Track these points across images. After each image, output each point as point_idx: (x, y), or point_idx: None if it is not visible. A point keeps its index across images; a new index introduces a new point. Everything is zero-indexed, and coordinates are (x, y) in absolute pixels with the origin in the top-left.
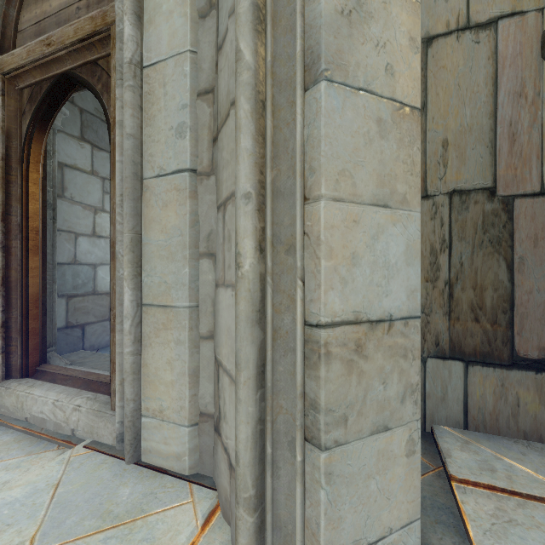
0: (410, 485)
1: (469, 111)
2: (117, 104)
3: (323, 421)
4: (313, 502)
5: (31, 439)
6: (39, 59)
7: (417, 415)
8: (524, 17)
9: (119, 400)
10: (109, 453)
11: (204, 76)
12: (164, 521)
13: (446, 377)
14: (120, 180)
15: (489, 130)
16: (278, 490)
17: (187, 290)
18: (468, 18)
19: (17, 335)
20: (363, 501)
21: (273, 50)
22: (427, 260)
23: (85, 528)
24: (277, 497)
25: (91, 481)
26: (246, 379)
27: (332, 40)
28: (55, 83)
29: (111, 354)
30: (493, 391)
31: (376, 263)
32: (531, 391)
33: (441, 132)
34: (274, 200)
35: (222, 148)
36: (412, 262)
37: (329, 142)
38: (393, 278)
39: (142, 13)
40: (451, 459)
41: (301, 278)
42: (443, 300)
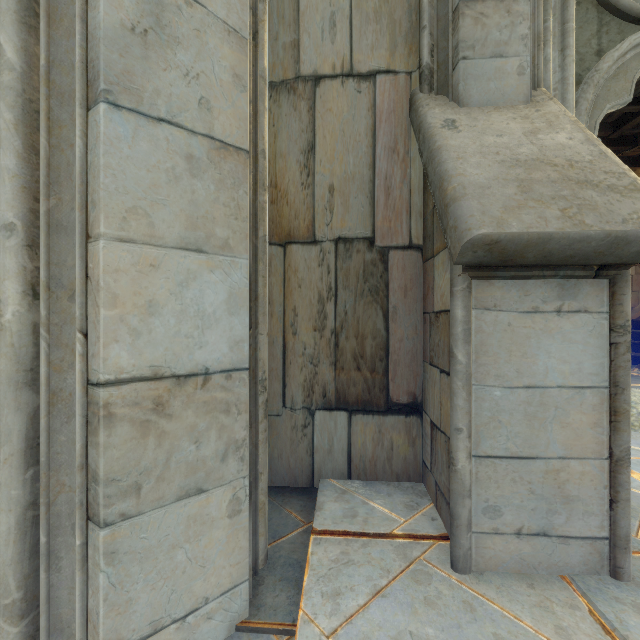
0: (235, 547)
1: (352, 159)
2: None
3: (102, 493)
4: (95, 590)
5: None
6: None
7: (244, 472)
8: (397, 77)
9: None
10: None
11: None
12: None
13: (333, 429)
14: None
15: (369, 181)
16: (58, 586)
17: None
18: (352, 65)
19: None
20: (165, 576)
21: (51, 53)
22: (315, 308)
23: None
24: (57, 594)
25: None
26: (8, 456)
27: (117, 58)
28: None
29: None
30: (372, 438)
31: (186, 312)
32: (402, 434)
33: (328, 176)
34: (52, 235)
35: None
36: (237, 311)
37: (113, 174)
38: (211, 328)
39: None
40: (321, 512)
41: (80, 330)
42: (330, 349)
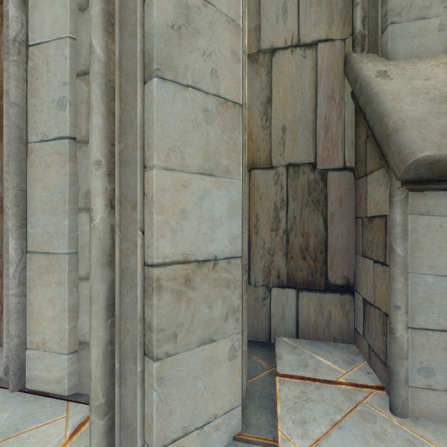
0: (232, 381)
1: (299, 106)
2: (4, 75)
3: (155, 338)
4: (149, 402)
5: None
6: None
7: (238, 329)
8: (334, 43)
9: (6, 337)
10: None
11: (83, 59)
12: (36, 436)
13: (284, 301)
14: (7, 143)
15: (312, 121)
16: (125, 397)
17: (67, 239)
18: (299, 38)
19: None
20: (191, 397)
21: (121, 48)
22: (271, 214)
23: None
24: (124, 402)
25: None
26: (97, 310)
27: (163, 47)
28: None
29: (1, 297)
30: (314, 309)
31: (203, 217)
32: (338, 307)
33: (281, 120)
34: (122, 167)
35: None
36: (234, 217)
37: (161, 125)
38: (218, 228)
39: None
40: (281, 360)
41: (140, 229)
42: (282, 244)
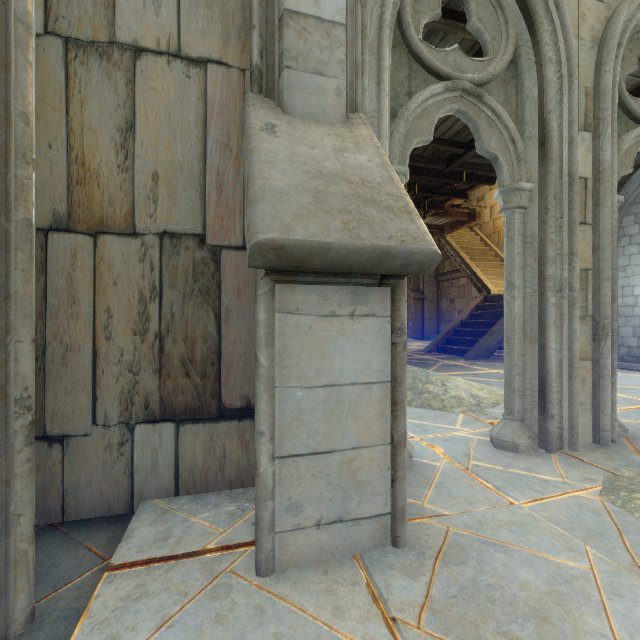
0: None
1: (181, 147)
2: None
3: None
4: None
5: None
6: None
7: None
8: (230, 71)
9: None
10: None
11: None
12: None
13: (157, 443)
14: None
15: (199, 174)
16: None
17: None
18: (180, 46)
19: None
20: None
21: None
22: (135, 309)
23: None
24: None
25: None
26: None
27: None
28: None
29: None
30: (203, 447)
31: None
32: (236, 439)
33: (151, 162)
34: None
35: None
36: None
37: None
38: None
39: None
40: (127, 541)
41: None
42: (153, 355)
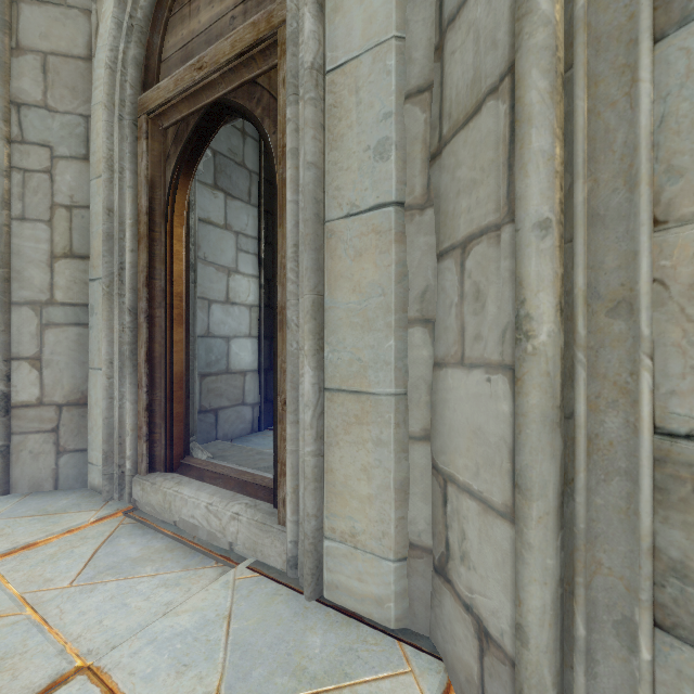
0: None
1: None
2: (289, 127)
3: None
4: None
5: (184, 549)
6: (188, 88)
7: None
8: None
9: (292, 513)
10: (280, 581)
11: (416, 69)
12: None
13: None
14: (293, 226)
15: None
16: None
17: (392, 371)
18: None
19: (161, 421)
20: None
21: None
22: None
23: (278, 688)
24: None
25: (268, 618)
26: (542, 514)
27: None
28: (205, 115)
29: (279, 452)
30: None
31: None
32: None
33: None
34: (588, 229)
35: (456, 165)
36: None
37: None
38: None
39: (324, 0)
40: None
41: (650, 356)
42: None
